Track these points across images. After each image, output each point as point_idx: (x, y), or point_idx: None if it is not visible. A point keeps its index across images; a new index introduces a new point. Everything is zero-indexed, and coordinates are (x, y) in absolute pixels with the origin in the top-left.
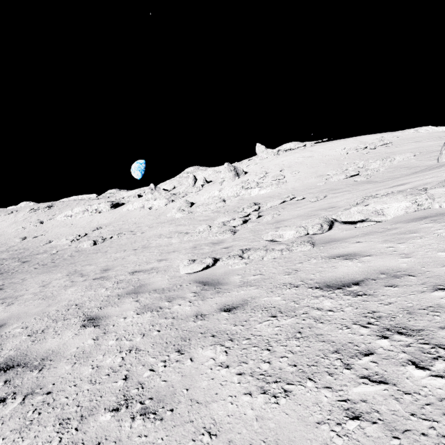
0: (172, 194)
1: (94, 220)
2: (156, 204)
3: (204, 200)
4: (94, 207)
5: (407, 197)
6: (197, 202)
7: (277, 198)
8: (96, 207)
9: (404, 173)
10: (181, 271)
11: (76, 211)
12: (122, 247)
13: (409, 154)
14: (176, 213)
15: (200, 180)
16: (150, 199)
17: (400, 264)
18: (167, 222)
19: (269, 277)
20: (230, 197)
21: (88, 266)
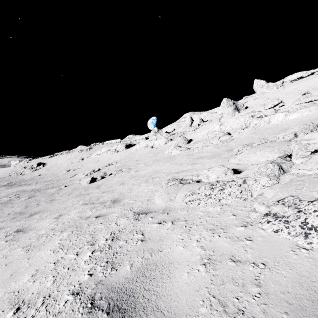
0: (171, 134)
1: (112, 157)
2: (157, 143)
3: (202, 136)
4: (114, 147)
5: None
6: (194, 139)
7: None
8: (115, 147)
9: None
10: None
11: (102, 151)
12: (106, 190)
13: None
14: (172, 150)
15: (196, 120)
16: (152, 139)
17: None
18: (162, 159)
19: None
20: (236, 129)
21: (0, 243)
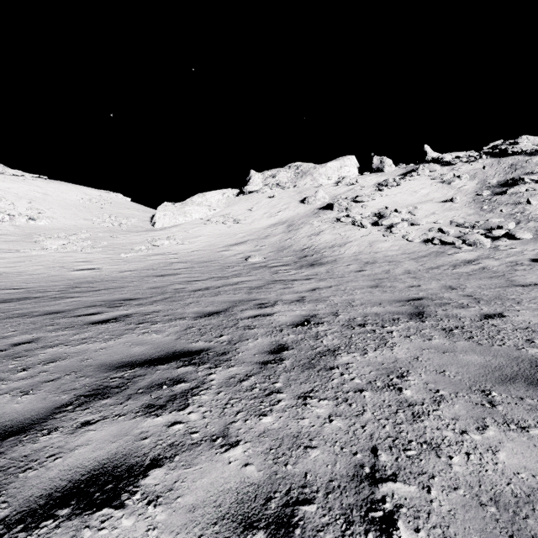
0: None
1: None
2: None
3: None
4: None
5: (168, 241)
6: None
7: (81, 232)
8: None
9: (142, 230)
10: (125, 256)
11: None
12: None
13: (137, 219)
14: None
15: None
16: None
17: (177, 250)
18: None
19: (159, 253)
20: None
21: (3, 266)
